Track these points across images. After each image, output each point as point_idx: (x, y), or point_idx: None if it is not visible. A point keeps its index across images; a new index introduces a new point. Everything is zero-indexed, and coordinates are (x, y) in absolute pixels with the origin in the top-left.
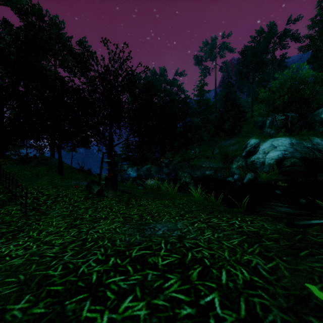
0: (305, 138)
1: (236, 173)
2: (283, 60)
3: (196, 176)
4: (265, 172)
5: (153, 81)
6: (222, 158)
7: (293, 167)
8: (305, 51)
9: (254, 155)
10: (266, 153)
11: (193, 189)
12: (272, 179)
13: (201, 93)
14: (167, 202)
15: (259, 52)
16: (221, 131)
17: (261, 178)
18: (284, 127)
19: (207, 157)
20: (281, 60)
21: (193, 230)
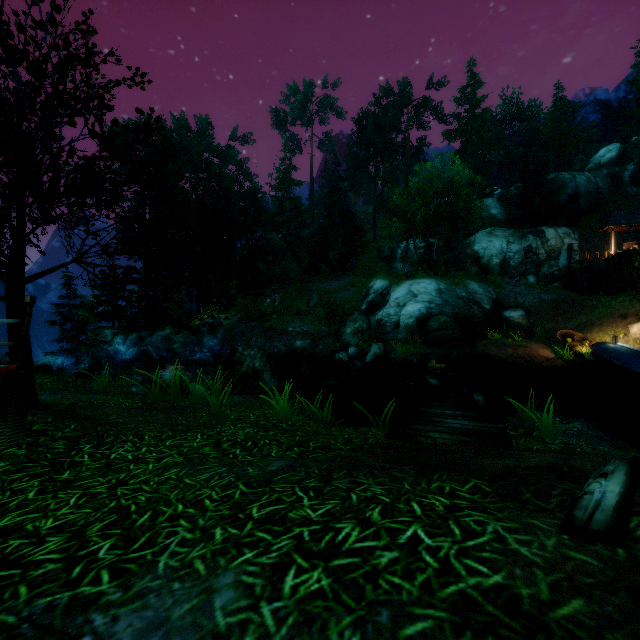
0: (458, 281)
1: (353, 343)
2: (421, 148)
3: (276, 351)
4: (400, 341)
5: (181, 140)
6: (326, 315)
7: (444, 331)
8: (452, 139)
9: (381, 310)
10: (401, 306)
11: (270, 383)
12: (412, 354)
13: (284, 185)
14: (199, 439)
15: (386, 127)
16: (322, 263)
17: (396, 352)
18: (425, 262)
19: (297, 313)
20: (419, 148)
21: (279, 637)
